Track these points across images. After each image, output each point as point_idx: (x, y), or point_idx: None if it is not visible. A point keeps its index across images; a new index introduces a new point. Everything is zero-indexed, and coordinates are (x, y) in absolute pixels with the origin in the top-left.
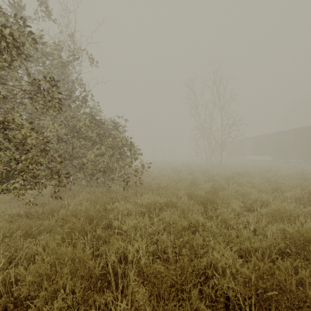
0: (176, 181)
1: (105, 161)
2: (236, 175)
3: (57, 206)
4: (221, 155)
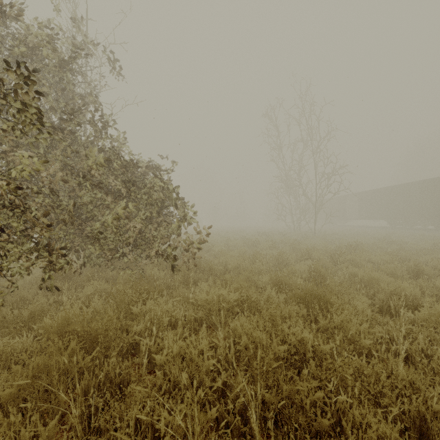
0: (252, 259)
1: (135, 226)
2: (343, 248)
3: (44, 307)
4: (315, 218)
